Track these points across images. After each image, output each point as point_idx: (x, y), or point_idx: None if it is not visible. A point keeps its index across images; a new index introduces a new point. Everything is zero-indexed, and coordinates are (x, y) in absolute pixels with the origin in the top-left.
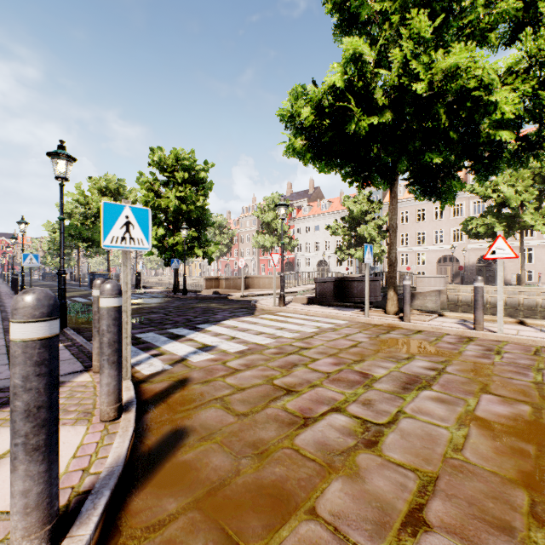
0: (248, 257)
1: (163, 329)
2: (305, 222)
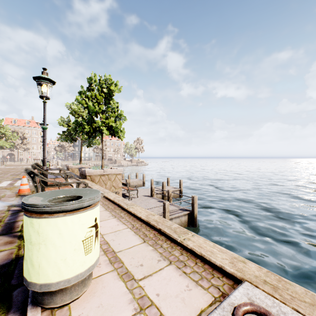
0: None
1: None
2: None
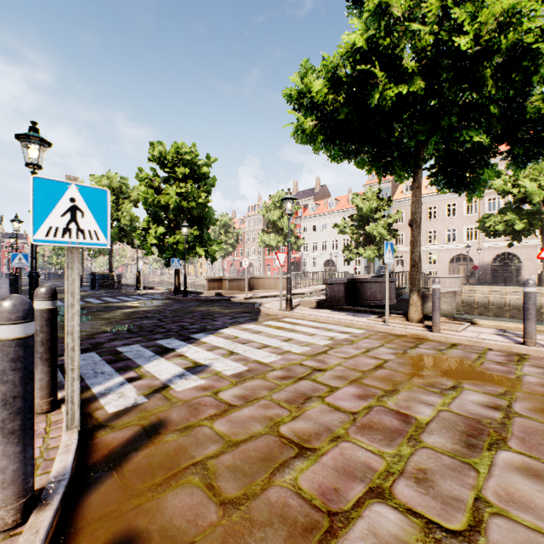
0: (253, 257)
1: (152, 341)
2: (311, 221)
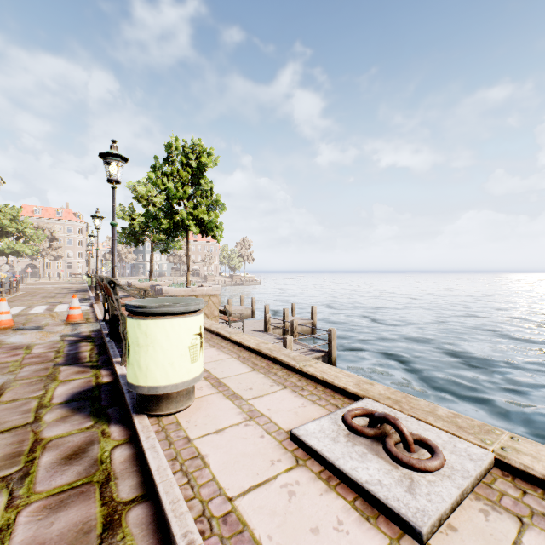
0: None
1: None
2: None
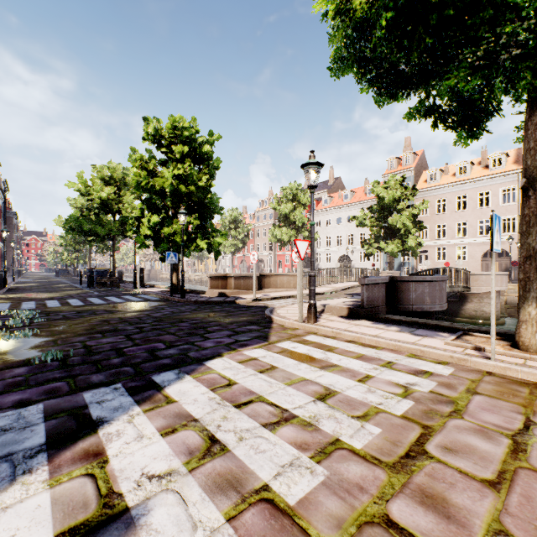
0: (264, 253)
1: (77, 391)
2: (325, 215)
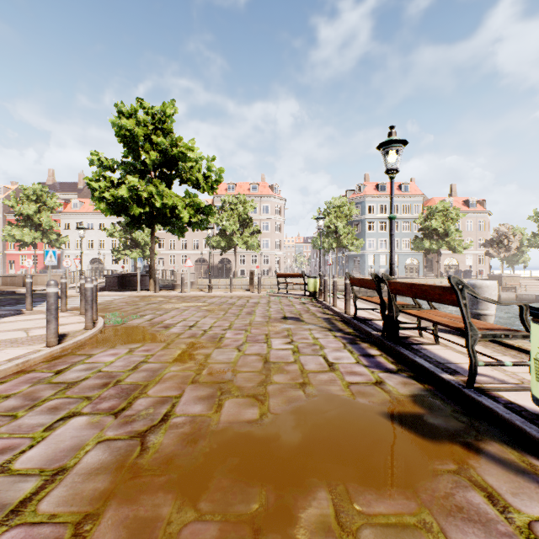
0: None
1: (12, 306)
2: (75, 218)
